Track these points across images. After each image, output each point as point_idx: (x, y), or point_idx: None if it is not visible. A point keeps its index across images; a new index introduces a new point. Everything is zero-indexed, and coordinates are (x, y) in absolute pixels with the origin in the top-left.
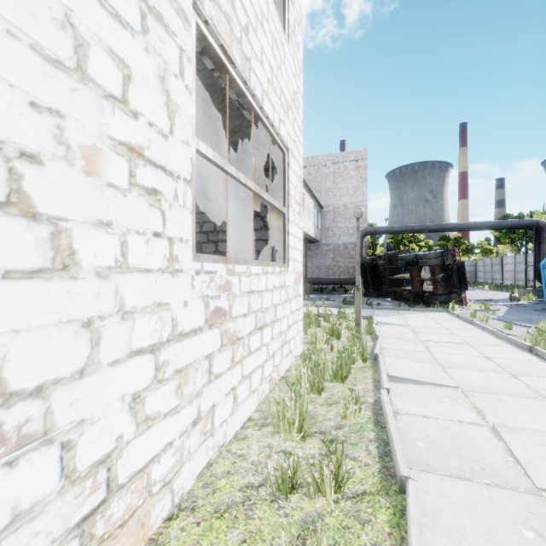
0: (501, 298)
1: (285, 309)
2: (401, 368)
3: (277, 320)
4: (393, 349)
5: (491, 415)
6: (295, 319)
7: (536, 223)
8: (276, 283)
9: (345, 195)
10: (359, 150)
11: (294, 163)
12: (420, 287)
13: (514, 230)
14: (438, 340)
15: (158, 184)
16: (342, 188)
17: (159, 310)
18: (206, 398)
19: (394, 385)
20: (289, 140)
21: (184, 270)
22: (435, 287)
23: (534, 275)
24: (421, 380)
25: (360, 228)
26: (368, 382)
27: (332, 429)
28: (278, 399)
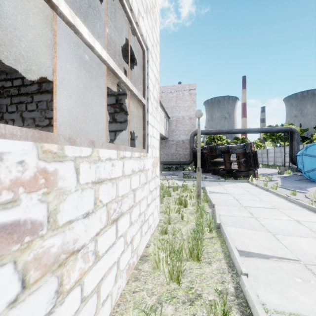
0: (272, 172)
1: (144, 191)
2: (244, 239)
3: (136, 203)
4: (227, 215)
5: None
6: (153, 197)
7: (290, 129)
8: (135, 168)
9: (183, 111)
10: (191, 84)
11: (153, 64)
12: (229, 166)
13: (274, 134)
14: (255, 206)
15: None
16: (181, 106)
17: None
18: None
19: (244, 260)
20: (148, 40)
21: None
22: (239, 166)
23: (289, 159)
24: (265, 253)
25: (192, 130)
26: (221, 258)
27: None
28: None
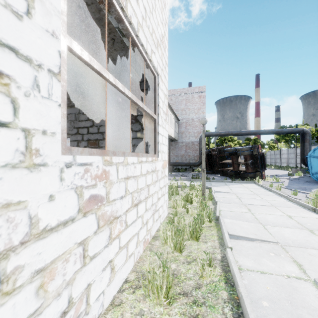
0: (282, 174)
1: (155, 187)
2: (236, 227)
3: (150, 196)
4: (227, 211)
5: (309, 268)
6: (163, 193)
7: (302, 130)
8: (149, 169)
9: (193, 113)
10: (201, 86)
11: (162, 84)
12: (237, 168)
13: (287, 135)
14: (255, 204)
15: (4, 66)
16: (191, 108)
17: (7, 212)
18: (80, 282)
19: (233, 241)
20: (159, 67)
21: (49, 163)
22: (247, 168)
23: (301, 160)
24: (251, 237)
25: (201, 132)
26: (215, 239)
27: (192, 289)
28: (149, 265)
